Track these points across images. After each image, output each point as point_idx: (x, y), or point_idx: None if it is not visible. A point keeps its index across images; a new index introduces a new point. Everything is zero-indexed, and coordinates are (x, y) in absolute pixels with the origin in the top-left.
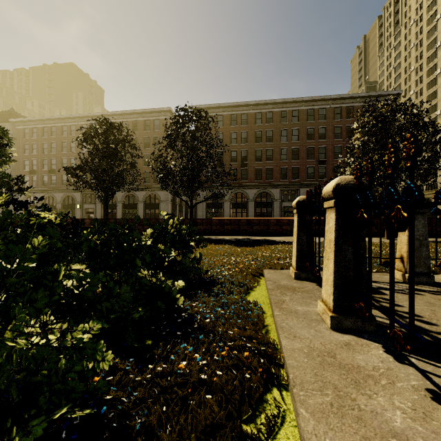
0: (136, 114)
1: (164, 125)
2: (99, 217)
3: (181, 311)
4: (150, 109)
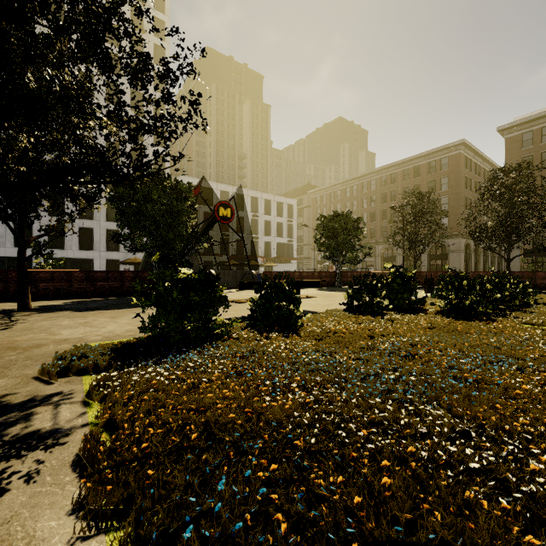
0: (418, 159)
1: (454, 161)
2: (379, 270)
3: (532, 305)
4: (436, 149)
